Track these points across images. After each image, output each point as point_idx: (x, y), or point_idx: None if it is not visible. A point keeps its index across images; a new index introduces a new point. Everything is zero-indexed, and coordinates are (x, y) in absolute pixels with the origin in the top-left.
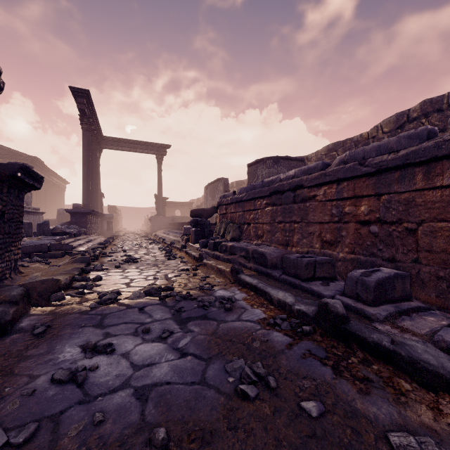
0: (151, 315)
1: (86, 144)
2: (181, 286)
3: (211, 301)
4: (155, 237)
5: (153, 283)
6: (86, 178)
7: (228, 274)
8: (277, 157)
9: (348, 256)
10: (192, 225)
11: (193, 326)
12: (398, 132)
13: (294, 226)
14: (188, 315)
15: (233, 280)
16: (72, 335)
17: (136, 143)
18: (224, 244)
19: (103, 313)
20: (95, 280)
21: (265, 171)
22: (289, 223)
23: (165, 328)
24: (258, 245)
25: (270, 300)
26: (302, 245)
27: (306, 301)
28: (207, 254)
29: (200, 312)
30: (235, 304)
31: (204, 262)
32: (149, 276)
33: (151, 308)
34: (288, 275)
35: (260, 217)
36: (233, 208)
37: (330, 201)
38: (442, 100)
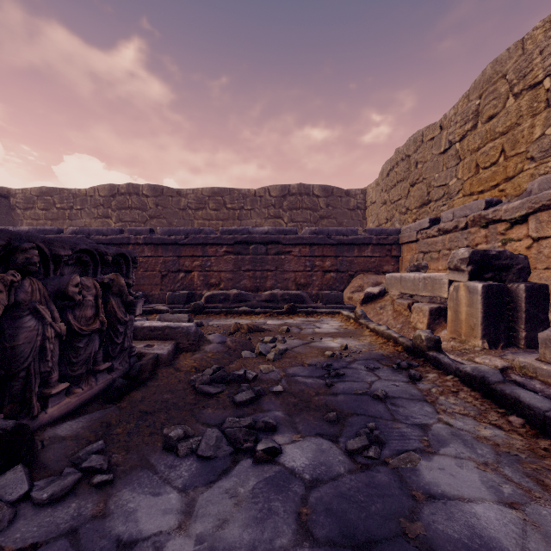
0: None
1: None
2: None
3: None
4: None
5: None
6: None
7: None
8: None
9: None
10: None
11: None
12: (111, 199)
13: None
14: None
15: None
16: None
17: None
18: None
19: None
20: None
21: None
22: None
23: None
24: None
25: None
26: None
27: None
28: None
29: None
30: None
31: None
32: None
33: None
34: None
35: None
36: None
37: None
38: (139, 188)
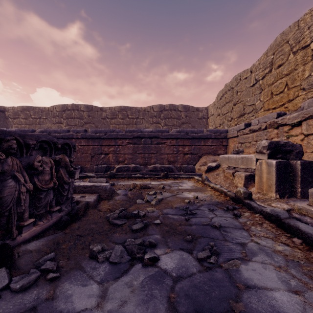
0: None
1: None
2: None
3: None
4: None
5: None
6: None
7: None
8: None
9: None
10: None
11: None
12: (63, 113)
13: None
14: None
15: None
16: None
17: None
18: None
19: None
20: None
21: None
22: None
23: None
24: None
25: None
26: None
27: None
28: None
29: None
30: None
31: None
32: None
33: None
34: None
35: None
36: None
37: None
38: (79, 107)
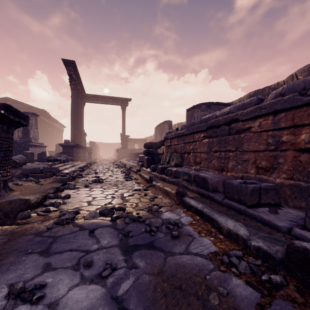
0: (99, 240)
1: (73, 99)
2: (133, 206)
3: (158, 225)
4: (119, 163)
5: (110, 201)
6: (73, 122)
7: (174, 196)
8: (209, 102)
9: (286, 182)
10: (145, 154)
11: (138, 258)
12: None
13: (229, 154)
14: (135, 242)
15: (178, 202)
16: (11, 266)
17: (108, 98)
18: (169, 169)
19: (55, 236)
20: (64, 198)
21: (200, 114)
22: (224, 152)
23: (109, 259)
24: (196, 169)
25: (218, 228)
26: (237, 170)
27: (263, 236)
28: (156, 177)
29: (146, 238)
30: (181, 230)
31: (153, 184)
32: (108, 195)
33: (101, 231)
34: (231, 199)
35: (198, 147)
36: (176, 141)
37: (266, 131)
38: None
